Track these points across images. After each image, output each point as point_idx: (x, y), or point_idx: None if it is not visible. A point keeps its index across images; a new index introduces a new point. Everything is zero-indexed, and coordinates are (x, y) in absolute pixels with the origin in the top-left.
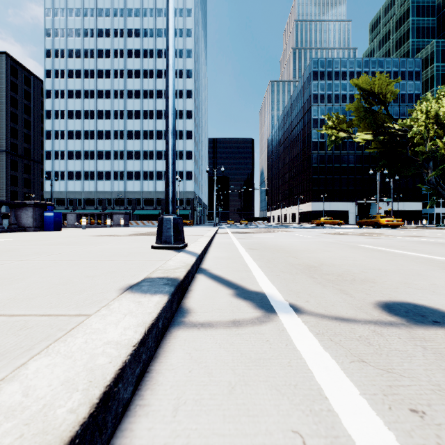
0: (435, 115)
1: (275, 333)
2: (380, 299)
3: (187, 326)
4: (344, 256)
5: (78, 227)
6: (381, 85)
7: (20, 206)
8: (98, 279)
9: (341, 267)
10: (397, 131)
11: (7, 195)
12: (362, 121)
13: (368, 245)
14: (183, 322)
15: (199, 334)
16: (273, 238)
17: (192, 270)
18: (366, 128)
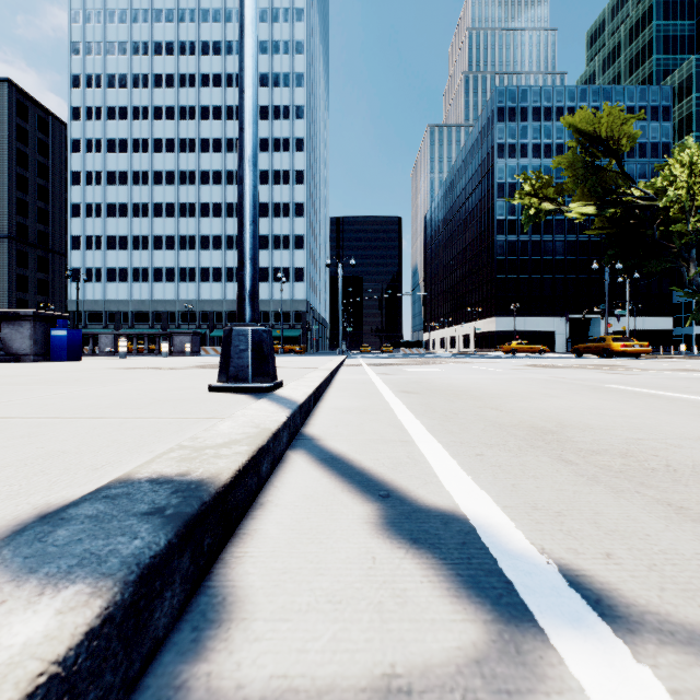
0: None
1: None
2: None
3: None
4: (595, 408)
5: (117, 355)
6: (611, 124)
7: (10, 320)
8: None
9: (609, 432)
10: (637, 200)
11: (12, 305)
12: (580, 183)
13: (619, 384)
14: None
15: None
16: (440, 372)
17: (276, 443)
18: (586, 197)
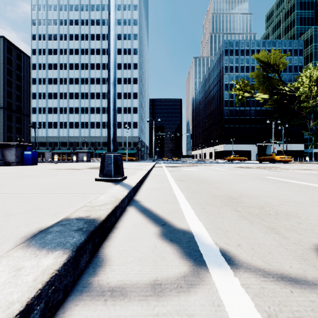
0: (316, 79)
1: (209, 313)
2: (317, 242)
3: (91, 295)
4: (258, 187)
5: (53, 162)
6: (275, 58)
7: (6, 147)
8: (13, 220)
9: (259, 198)
10: (287, 92)
11: (5, 139)
12: (261, 84)
13: (272, 176)
14: (89, 287)
15: (102, 315)
16: (197, 170)
17: (123, 204)
18: (264, 90)
